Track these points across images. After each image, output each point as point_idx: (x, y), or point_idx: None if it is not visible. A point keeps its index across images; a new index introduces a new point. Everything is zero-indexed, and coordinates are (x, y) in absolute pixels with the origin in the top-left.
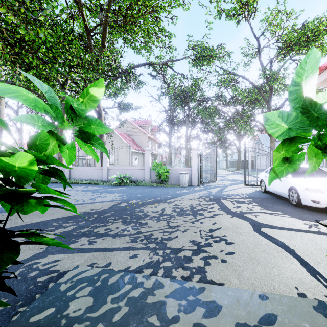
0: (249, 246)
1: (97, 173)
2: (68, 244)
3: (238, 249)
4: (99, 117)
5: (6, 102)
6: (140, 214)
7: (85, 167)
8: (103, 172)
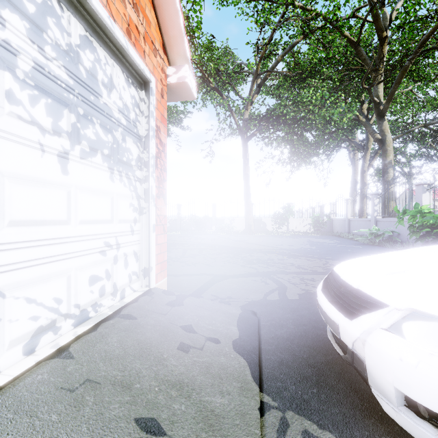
0: (176, 268)
1: (367, 227)
2: (191, 249)
3: (174, 266)
4: (382, 146)
5: (372, 149)
6: (241, 253)
7: (359, 219)
8: (370, 226)
